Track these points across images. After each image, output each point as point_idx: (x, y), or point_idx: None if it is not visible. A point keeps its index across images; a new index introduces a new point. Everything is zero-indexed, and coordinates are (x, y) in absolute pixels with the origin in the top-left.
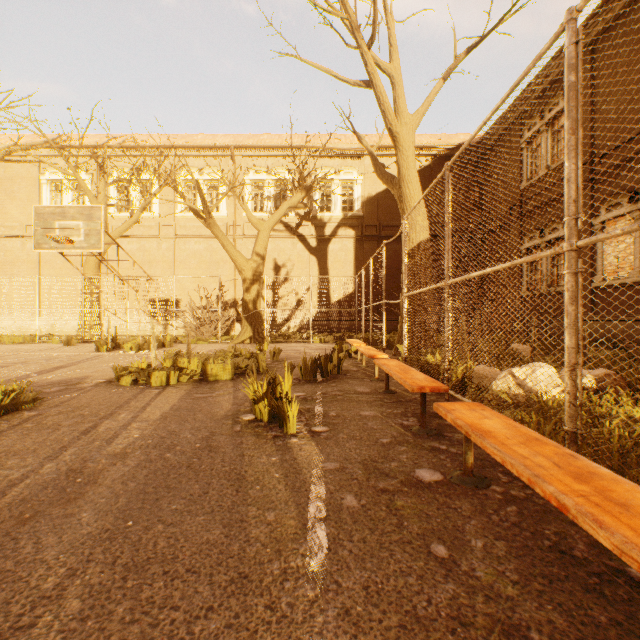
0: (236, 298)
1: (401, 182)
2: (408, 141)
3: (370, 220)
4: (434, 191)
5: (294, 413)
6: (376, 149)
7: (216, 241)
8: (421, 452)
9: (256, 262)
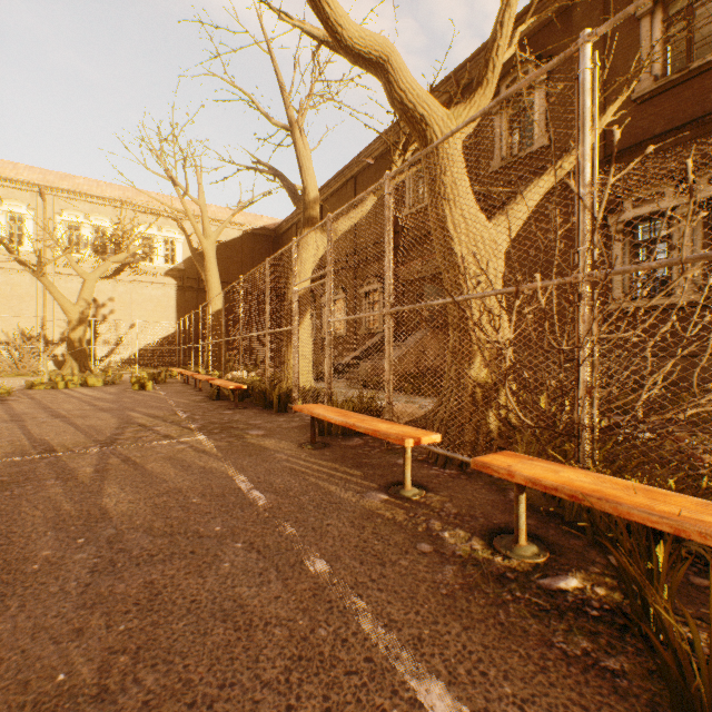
0: (47, 334)
1: (207, 271)
2: (211, 247)
3: (191, 274)
4: (244, 258)
5: (152, 384)
6: (196, 217)
7: (20, 275)
8: (192, 390)
9: (84, 307)
